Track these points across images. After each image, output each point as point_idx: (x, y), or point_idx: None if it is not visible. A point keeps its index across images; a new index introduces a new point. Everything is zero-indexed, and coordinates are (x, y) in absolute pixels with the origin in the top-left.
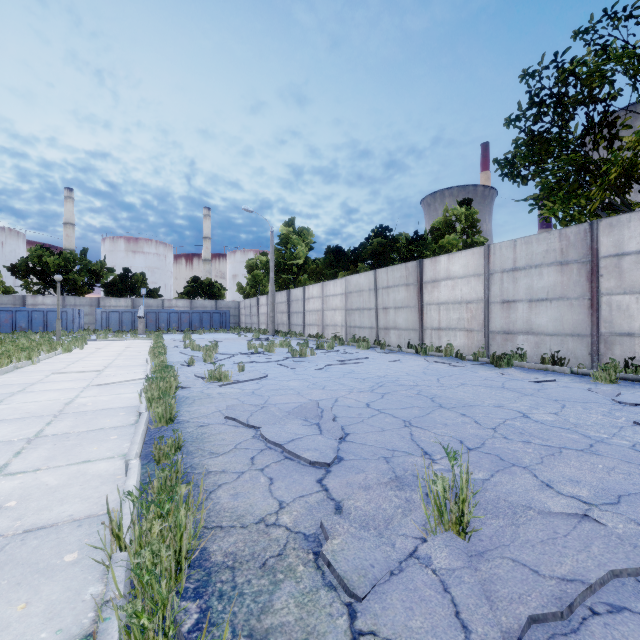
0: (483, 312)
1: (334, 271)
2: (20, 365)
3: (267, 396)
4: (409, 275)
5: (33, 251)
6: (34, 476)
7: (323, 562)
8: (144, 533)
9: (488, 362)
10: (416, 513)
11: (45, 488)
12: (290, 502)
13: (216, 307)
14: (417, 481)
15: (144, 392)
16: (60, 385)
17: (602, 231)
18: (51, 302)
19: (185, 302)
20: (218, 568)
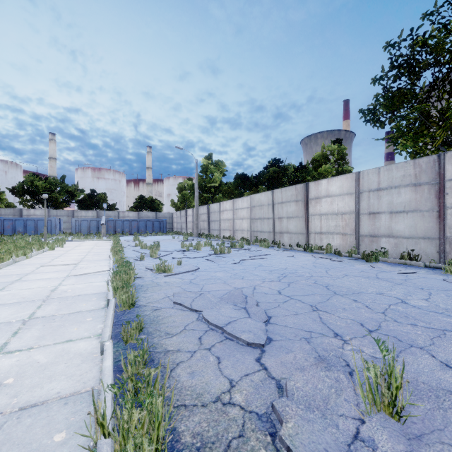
0: (354, 221)
1: (241, 191)
2: (18, 260)
3: (202, 284)
4: (298, 194)
5: (27, 177)
6: (28, 354)
7: (280, 444)
8: (125, 422)
9: (359, 258)
10: (347, 392)
11: (37, 366)
12: (238, 381)
13: (156, 217)
14: (340, 362)
15: (111, 282)
16: (47, 275)
17: (447, 161)
18: (40, 213)
19: (134, 213)
20: (189, 450)
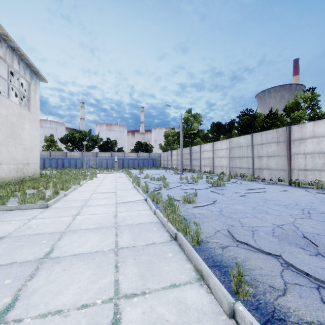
0: None
1: (216, 136)
2: (75, 187)
3: (236, 218)
4: (279, 136)
5: (69, 131)
6: (147, 303)
7: None
8: None
9: None
10: None
11: None
12: None
13: (149, 156)
14: None
15: (168, 215)
16: (102, 201)
17: None
18: (77, 154)
19: (134, 154)
20: None
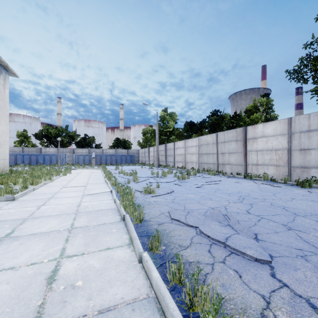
0: (287, 155)
1: (189, 134)
2: (46, 182)
3: (183, 204)
4: (238, 135)
5: (44, 127)
6: (83, 259)
7: None
8: None
9: (293, 184)
10: None
11: (94, 270)
12: (270, 297)
13: (127, 153)
14: None
15: (122, 202)
16: (69, 194)
17: None
18: (52, 151)
19: (113, 150)
20: None
